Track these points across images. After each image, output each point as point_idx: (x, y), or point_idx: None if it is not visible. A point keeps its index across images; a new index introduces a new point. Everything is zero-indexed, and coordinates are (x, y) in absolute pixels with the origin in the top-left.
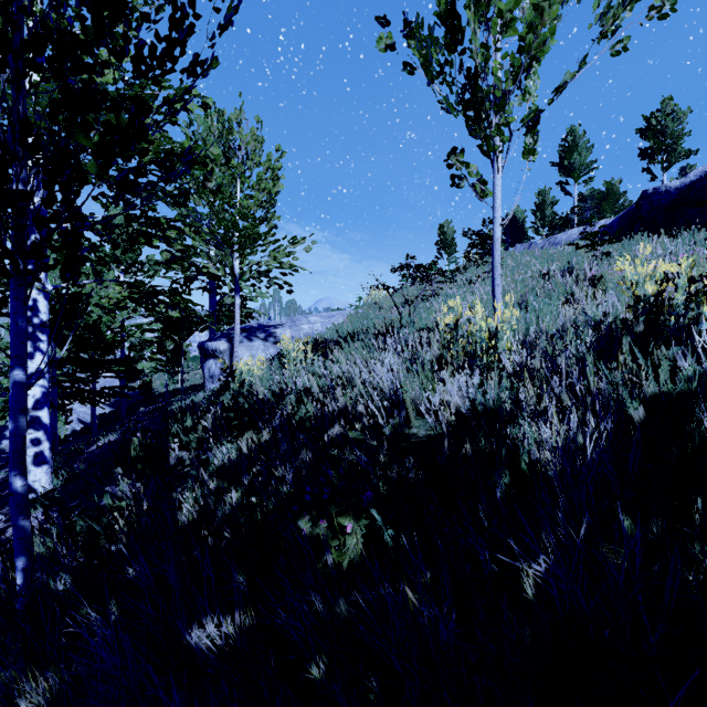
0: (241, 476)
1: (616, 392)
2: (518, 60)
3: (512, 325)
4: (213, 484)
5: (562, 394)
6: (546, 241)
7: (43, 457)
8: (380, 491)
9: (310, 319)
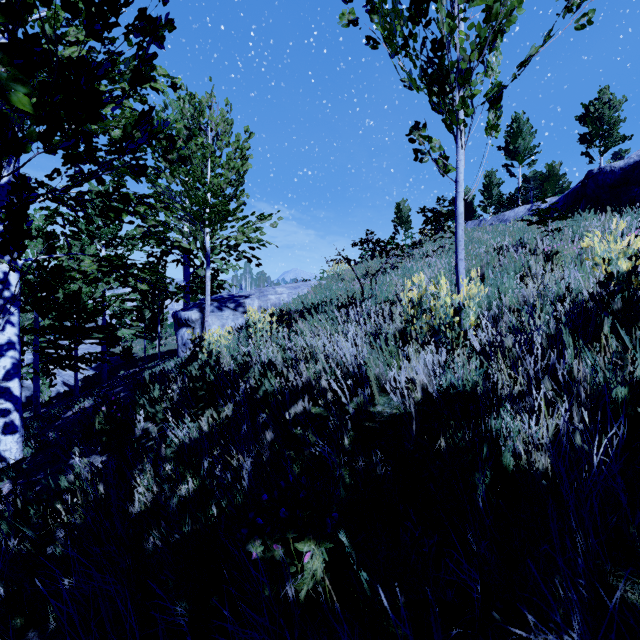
0: (201, 455)
1: (605, 379)
2: (485, 30)
3: (478, 301)
4: (170, 467)
5: (545, 381)
6: (495, 218)
7: (14, 427)
8: (345, 479)
9: (277, 290)
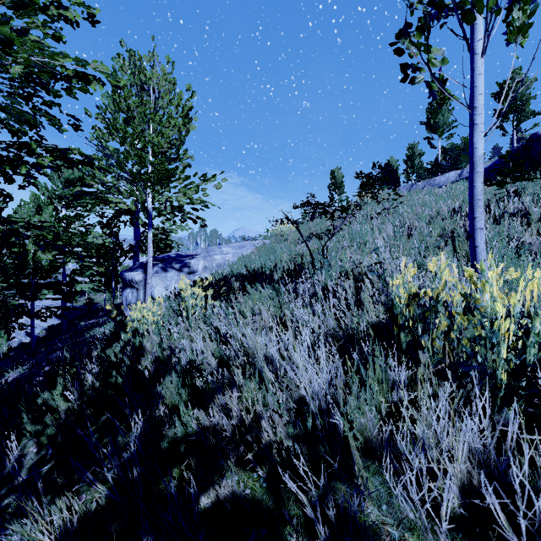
0: None
1: None
2: None
3: None
4: None
5: None
6: (426, 182)
7: None
8: None
9: (223, 250)
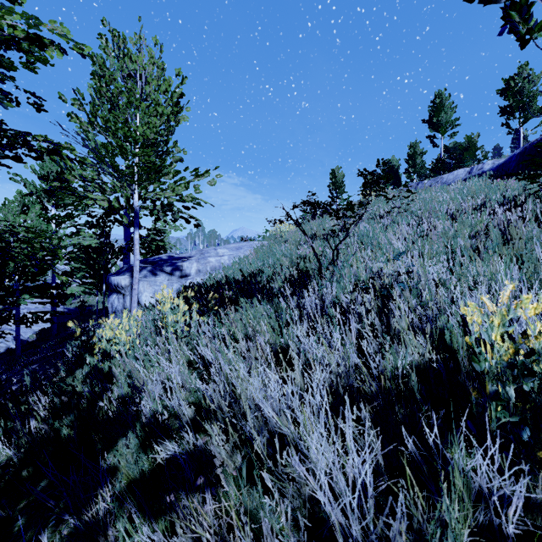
0: None
1: None
2: None
3: None
4: None
5: None
6: (432, 181)
7: None
8: None
9: (219, 252)
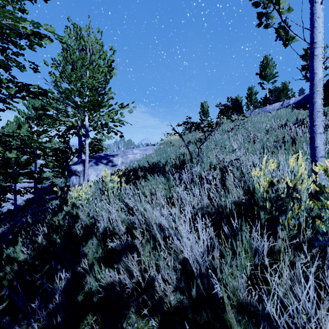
0: None
1: None
2: None
3: None
4: None
5: None
6: (260, 110)
7: None
8: None
9: (134, 151)
